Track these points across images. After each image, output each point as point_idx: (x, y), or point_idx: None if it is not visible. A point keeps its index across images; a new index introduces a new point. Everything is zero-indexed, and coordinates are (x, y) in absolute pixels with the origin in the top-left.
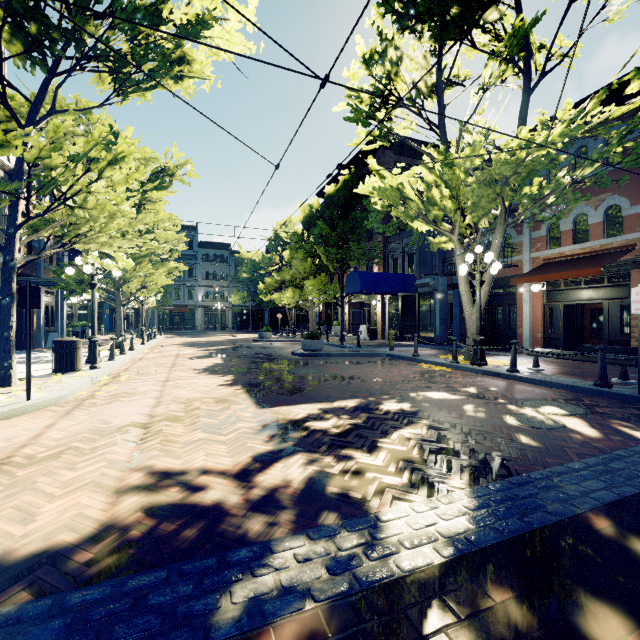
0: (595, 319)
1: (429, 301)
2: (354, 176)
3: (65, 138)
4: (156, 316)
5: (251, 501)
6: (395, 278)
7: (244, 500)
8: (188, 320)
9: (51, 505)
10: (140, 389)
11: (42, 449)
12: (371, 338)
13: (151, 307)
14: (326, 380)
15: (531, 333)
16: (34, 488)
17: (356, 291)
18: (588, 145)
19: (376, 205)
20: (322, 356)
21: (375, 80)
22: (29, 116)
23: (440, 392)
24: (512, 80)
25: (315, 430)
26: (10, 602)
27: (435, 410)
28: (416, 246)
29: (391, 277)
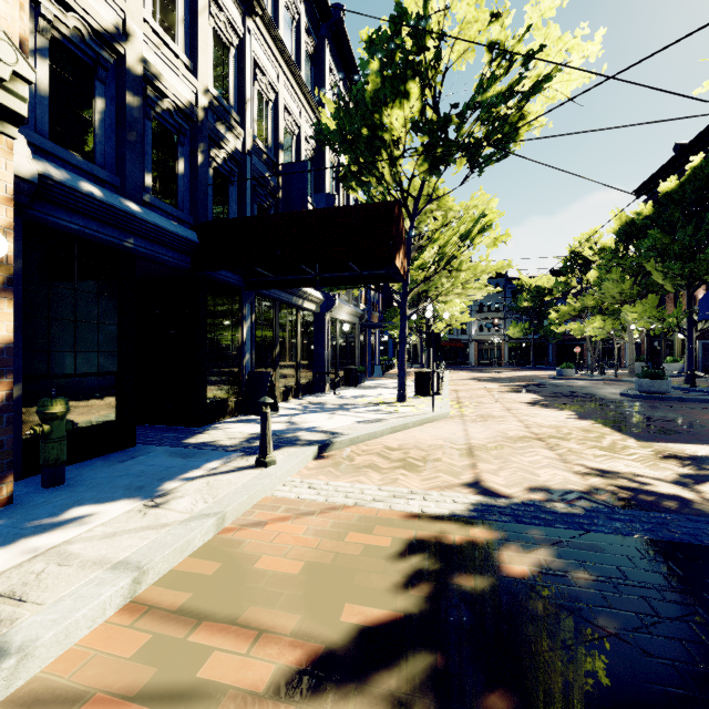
0: None
1: None
2: None
3: (426, 216)
4: None
5: (708, 499)
6: None
7: (700, 497)
8: (461, 355)
9: (539, 471)
10: (494, 414)
11: (483, 442)
12: None
13: None
14: (704, 426)
15: None
16: (512, 461)
17: None
18: None
19: None
20: (670, 400)
21: None
22: (414, 209)
23: None
24: None
25: None
26: (580, 504)
27: None
28: None
29: None
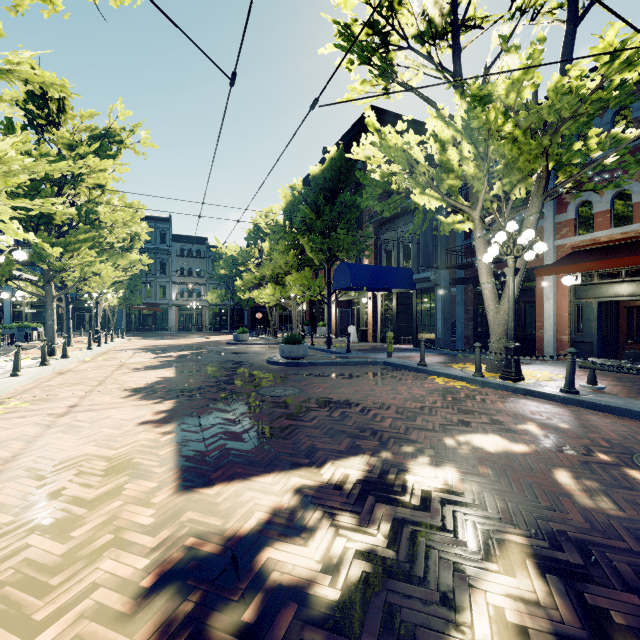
0: (634, 319)
1: (429, 298)
2: (343, 154)
3: None
4: (124, 316)
5: None
6: (390, 272)
7: None
8: (160, 320)
9: None
10: (0, 435)
11: None
12: (361, 340)
13: (117, 306)
14: (309, 409)
15: (555, 336)
16: None
17: (345, 286)
18: (632, 105)
19: (374, 172)
20: (305, 365)
21: (374, 6)
22: None
23: (489, 435)
24: (543, 20)
25: (280, 589)
26: None
27: (512, 489)
28: (419, 231)
29: (385, 271)
